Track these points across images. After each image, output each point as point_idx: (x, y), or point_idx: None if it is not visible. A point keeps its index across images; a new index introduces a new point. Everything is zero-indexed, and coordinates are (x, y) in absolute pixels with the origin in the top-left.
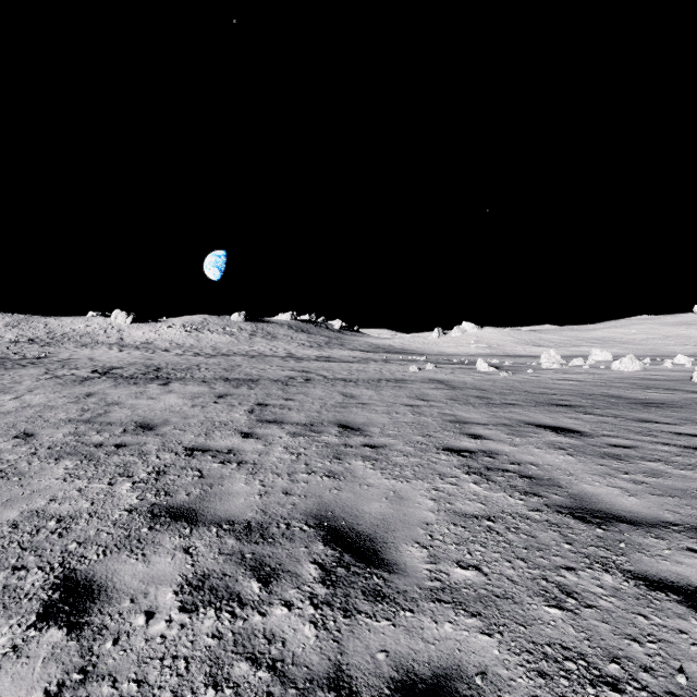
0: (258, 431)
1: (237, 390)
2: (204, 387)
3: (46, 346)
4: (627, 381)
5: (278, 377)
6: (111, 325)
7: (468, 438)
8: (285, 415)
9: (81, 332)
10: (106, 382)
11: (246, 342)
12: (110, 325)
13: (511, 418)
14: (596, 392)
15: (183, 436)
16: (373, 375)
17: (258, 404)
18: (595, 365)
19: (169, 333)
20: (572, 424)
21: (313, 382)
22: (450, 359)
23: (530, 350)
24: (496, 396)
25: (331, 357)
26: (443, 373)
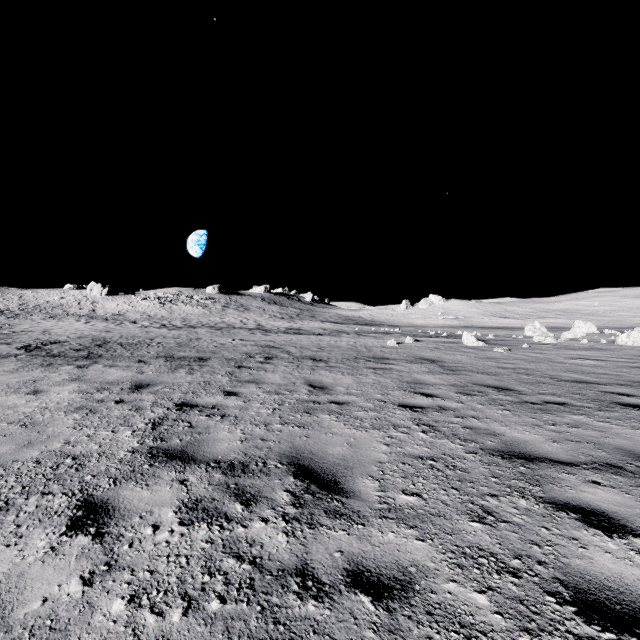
0: (123, 497)
1: (170, 376)
2: (131, 370)
3: (12, 318)
4: None
5: (234, 354)
6: (86, 297)
7: (589, 528)
8: (208, 434)
9: (54, 304)
10: (14, 363)
11: (218, 314)
12: (85, 297)
13: (599, 443)
14: None
15: None
16: (346, 351)
17: (180, 405)
18: (589, 338)
19: (142, 305)
20: None
21: (274, 362)
22: (425, 332)
23: (498, 321)
24: (522, 387)
25: (301, 329)
26: (427, 348)
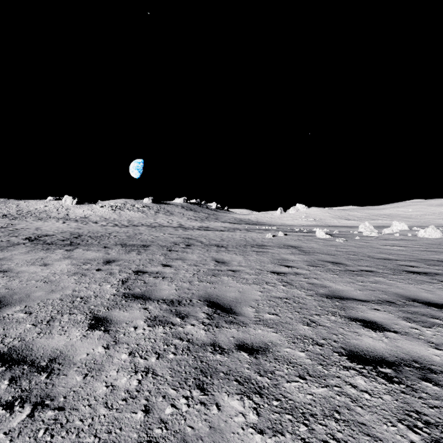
0: (114, 315)
1: (127, 255)
2: (101, 252)
3: (13, 220)
4: None
5: (165, 243)
6: (62, 205)
7: (365, 328)
8: (156, 287)
9: (40, 210)
10: (24, 248)
11: (152, 217)
12: (61, 205)
13: (385, 291)
14: (430, 257)
15: (18, 325)
16: (239, 241)
17: (136, 271)
18: (401, 233)
19: (100, 211)
20: None
21: (192, 248)
22: (292, 229)
23: (343, 222)
24: (348, 262)
25: (209, 227)
26: (292, 239)
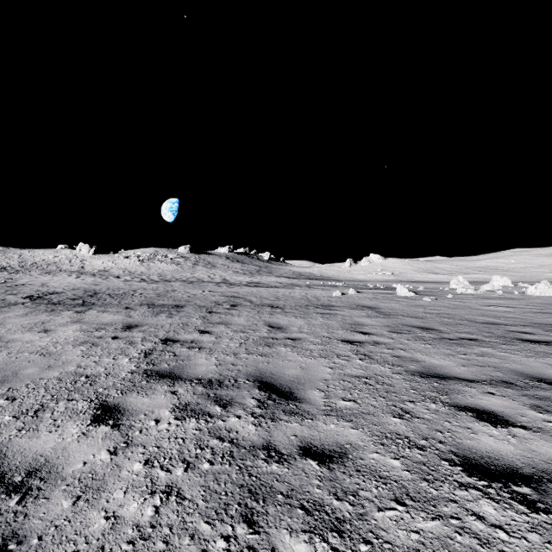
0: (129, 402)
1: (154, 319)
2: (120, 314)
3: (14, 273)
4: None
5: (205, 302)
6: (76, 255)
7: (480, 421)
8: (190, 361)
9: (49, 262)
10: (22, 309)
11: (189, 270)
12: (75, 255)
13: (499, 367)
14: (548, 321)
15: None
16: (299, 300)
17: (165, 340)
18: (504, 290)
19: (124, 263)
20: None
21: (238, 309)
22: (366, 285)
23: (428, 276)
24: (442, 328)
25: (260, 283)
26: (367, 298)
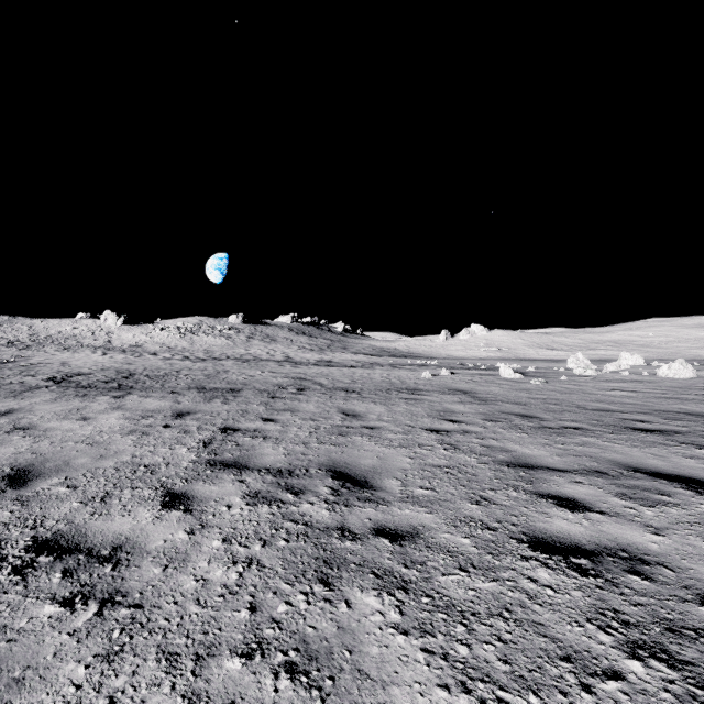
0: (197, 490)
1: (207, 405)
2: (167, 400)
3: (24, 350)
4: (695, 392)
5: (266, 386)
6: (100, 327)
7: (558, 507)
8: (255, 451)
9: (66, 335)
10: (49, 394)
11: (243, 345)
12: (99, 327)
13: (596, 457)
14: (671, 408)
15: (60, 503)
16: (379, 383)
17: (224, 429)
18: (633, 370)
19: (161, 336)
20: (702, 470)
21: (306, 393)
22: (463, 364)
23: (544, 353)
24: (546, 415)
25: (332, 361)
26: (462, 380)
